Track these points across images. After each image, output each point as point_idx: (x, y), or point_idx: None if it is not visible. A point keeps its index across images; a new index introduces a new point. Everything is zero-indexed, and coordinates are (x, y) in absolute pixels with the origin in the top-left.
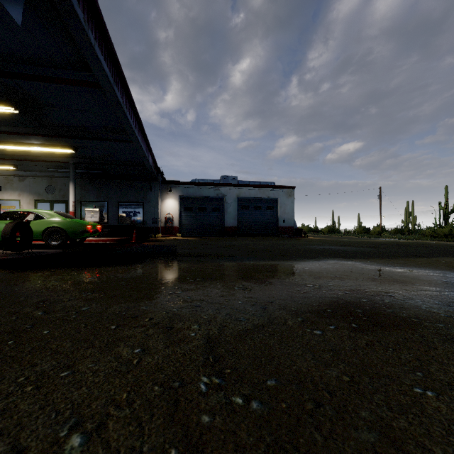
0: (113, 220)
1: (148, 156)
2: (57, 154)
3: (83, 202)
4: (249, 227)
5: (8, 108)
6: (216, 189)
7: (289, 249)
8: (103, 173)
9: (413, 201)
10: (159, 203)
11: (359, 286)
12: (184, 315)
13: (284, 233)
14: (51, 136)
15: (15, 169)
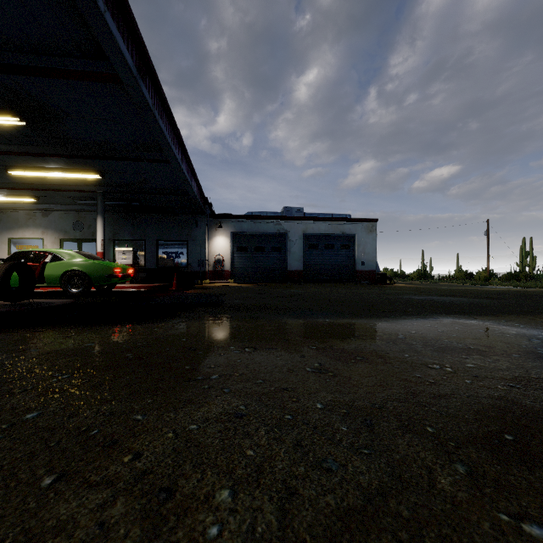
0: (151, 262)
1: (191, 181)
2: (83, 181)
3: (116, 241)
4: (318, 271)
5: (12, 118)
6: (277, 223)
7: (376, 300)
8: (140, 205)
9: (531, 238)
10: (206, 241)
11: (525, 371)
12: (207, 444)
13: (364, 278)
14: (70, 157)
15: (38, 202)
